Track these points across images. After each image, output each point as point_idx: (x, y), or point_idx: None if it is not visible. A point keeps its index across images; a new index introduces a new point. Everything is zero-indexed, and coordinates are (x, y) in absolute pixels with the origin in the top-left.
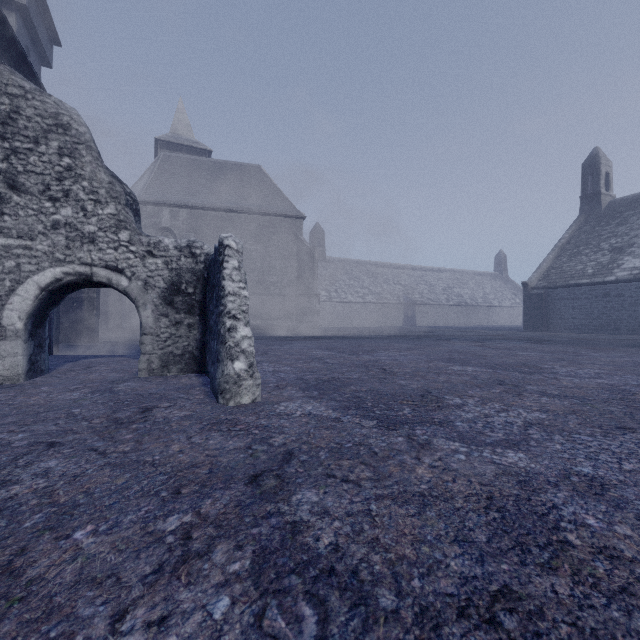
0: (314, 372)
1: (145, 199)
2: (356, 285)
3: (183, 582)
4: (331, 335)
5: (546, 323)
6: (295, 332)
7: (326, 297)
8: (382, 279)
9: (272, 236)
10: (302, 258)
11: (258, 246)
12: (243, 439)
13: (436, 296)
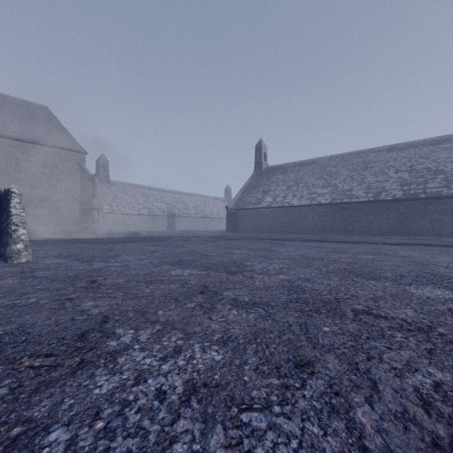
0: (70, 252)
1: None
2: (133, 202)
3: (0, 280)
4: (105, 236)
5: (236, 228)
6: (78, 235)
7: (109, 210)
8: (153, 198)
9: (58, 163)
10: (85, 182)
11: (45, 170)
12: (20, 268)
13: (189, 211)
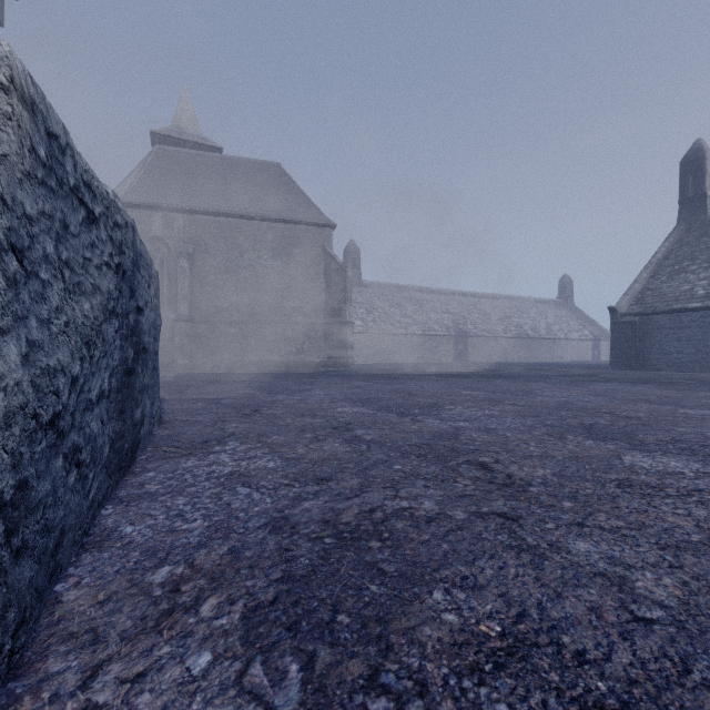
0: (324, 481)
1: (130, 200)
2: (398, 314)
3: None
4: (368, 375)
5: (641, 359)
6: (322, 370)
7: (362, 328)
8: (428, 307)
9: (293, 249)
10: (331, 277)
11: (276, 262)
12: None
13: (492, 327)
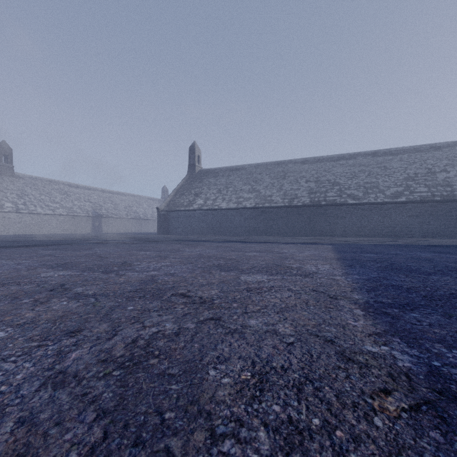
0: None
1: None
2: (47, 200)
3: None
4: None
5: (168, 230)
6: None
7: (12, 208)
8: (74, 197)
9: None
10: None
11: None
12: None
13: (119, 212)
